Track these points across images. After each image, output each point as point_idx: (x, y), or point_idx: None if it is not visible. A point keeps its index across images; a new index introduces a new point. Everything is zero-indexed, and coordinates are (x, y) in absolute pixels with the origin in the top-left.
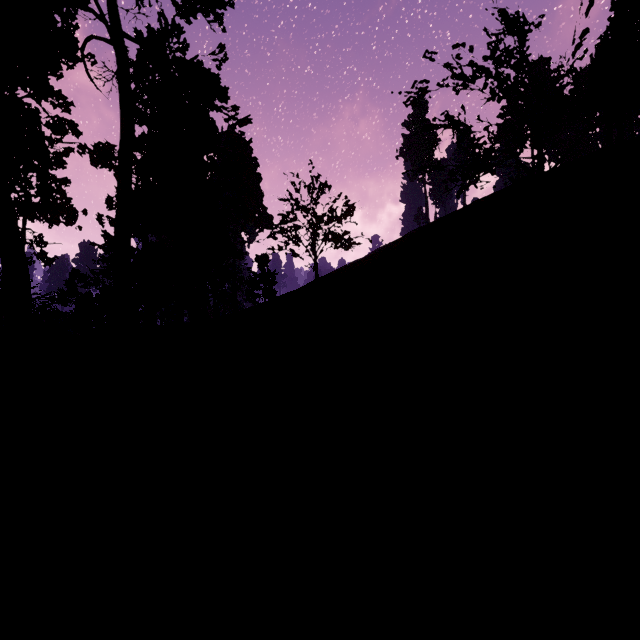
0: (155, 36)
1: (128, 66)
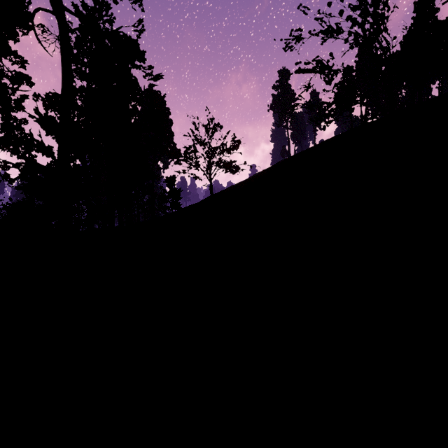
0: (88, 9)
1: (68, 32)
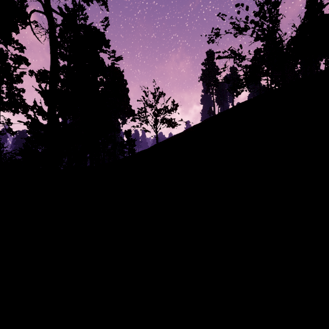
0: (69, 10)
1: (54, 27)
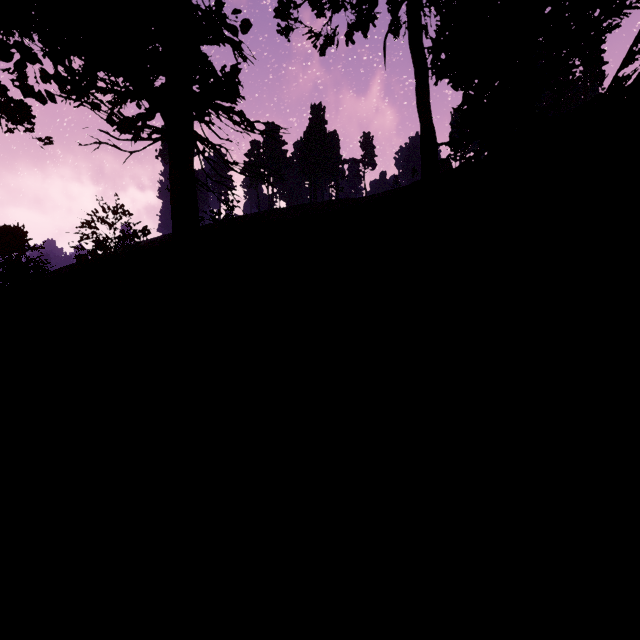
0: None
1: None
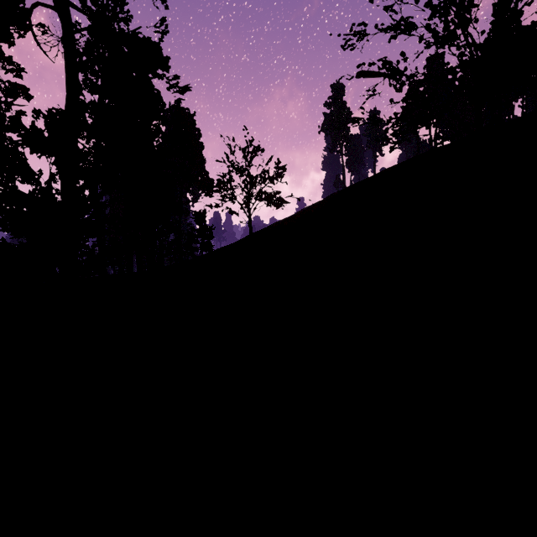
0: (98, 4)
1: (73, 33)
